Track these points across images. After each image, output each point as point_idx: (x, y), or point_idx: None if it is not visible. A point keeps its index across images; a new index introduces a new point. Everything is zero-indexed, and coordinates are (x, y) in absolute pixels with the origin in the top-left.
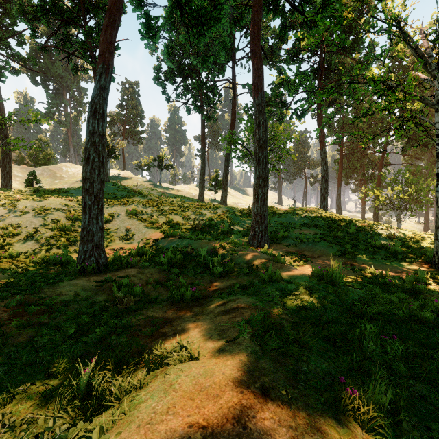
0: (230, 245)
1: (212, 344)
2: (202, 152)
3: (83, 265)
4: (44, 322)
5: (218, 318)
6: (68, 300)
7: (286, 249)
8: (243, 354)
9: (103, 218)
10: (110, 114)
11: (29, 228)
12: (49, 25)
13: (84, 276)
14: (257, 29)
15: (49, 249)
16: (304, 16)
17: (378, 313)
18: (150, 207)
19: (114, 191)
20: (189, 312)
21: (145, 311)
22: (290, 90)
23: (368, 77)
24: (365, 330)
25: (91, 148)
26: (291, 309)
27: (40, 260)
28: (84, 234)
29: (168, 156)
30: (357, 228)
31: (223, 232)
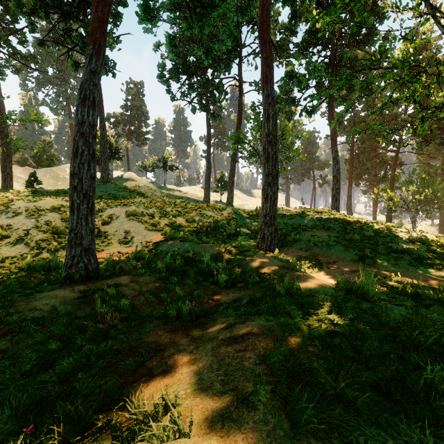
0: (237, 249)
1: (213, 402)
2: (208, 152)
3: (70, 272)
4: (2, 349)
5: (222, 350)
6: (42, 317)
7: (298, 253)
8: (262, 434)
9: (94, 219)
10: (114, 114)
11: (21, 230)
12: (47, 18)
13: (69, 285)
14: (266, 14)
15: (39, 253)
16: (317, 1)
17: (434, 342)
18: (152, 208)
19: (115, 191)
20: (186, 336)
21: (131, 333)
22: (300, 85)
23: (392, 61)
24: (431, 373)
25: (80, 140)
26: (319, 337)
27: (25, 266)
28: (72, 236)
29: (173, 157)
30: (374, 230)
31: (229, 234)
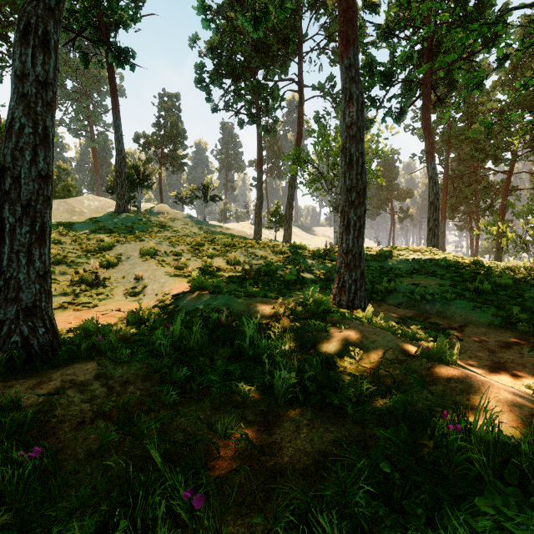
0: (308, 309)
1: None
2: (259, 177)
3: None
4: None
5: None
6: None
7: (397, 311)
8: None
9: (48, 253)
10: (143, 134)
11: None
12: None
13: None
14: None
15: None
16: None
17: None
18: (180, 245)
19: (133, 223)
20: None
21: None
22: (383, 79)
23: None
24: None
25: (17, 106)
26: None
27: None
28: None
29: (215, 185)
30: (510, 276)
31: (288, 282)
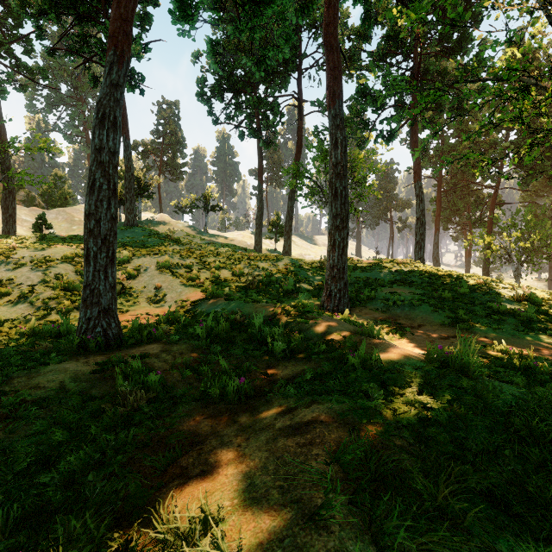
0: (297, 310)
1: (269, 519)
2: (259, 189)
3: (84, 339)
4: None
5: (280, 443)
6: (46, 397)
7: (373, 315)
8: None
9: (115, 271)
10: (142, 142)
11: (24, 286)
12: (59, 21)
13: (83, 356)
14: (333, 13)
15: (47, 314)
16: None
17: None
18: (189, 258)
19: (144, 237)
20: (232, 423)
21: (161, 419)
22: (375, 104)
23: (493, 71)
24: None
25: (97, 170)
26: (409, 426)
27: (28, 331)
28: (87, 294)
29: (216, 195)
30: (470, 286)
31: (286, 291)
